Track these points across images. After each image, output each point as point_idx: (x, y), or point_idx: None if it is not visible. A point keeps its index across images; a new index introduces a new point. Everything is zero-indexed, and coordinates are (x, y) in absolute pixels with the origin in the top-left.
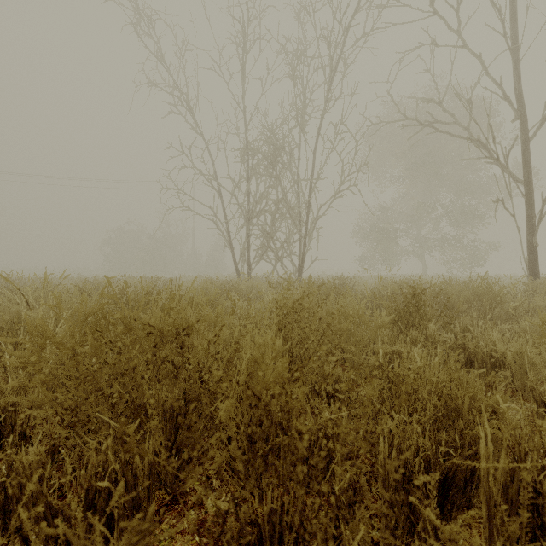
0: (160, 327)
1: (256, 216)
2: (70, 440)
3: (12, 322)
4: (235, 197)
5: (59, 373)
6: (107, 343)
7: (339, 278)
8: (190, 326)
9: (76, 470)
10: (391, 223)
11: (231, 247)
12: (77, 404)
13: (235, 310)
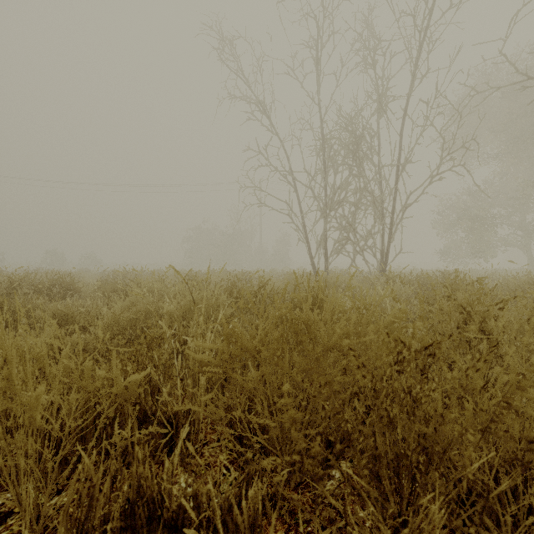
0: (410, 344)
1: (334, 208)
2: (275, 478)
3: (144, 313)
4: (312, 190)
5: (248, 386)
6: (359, 367)
7: (442, 273)
8: (438, 343)
9: (265, 505)
10: (485, 209)
11: (307, 241)
12: (287, 435)
13: (450, 318)
